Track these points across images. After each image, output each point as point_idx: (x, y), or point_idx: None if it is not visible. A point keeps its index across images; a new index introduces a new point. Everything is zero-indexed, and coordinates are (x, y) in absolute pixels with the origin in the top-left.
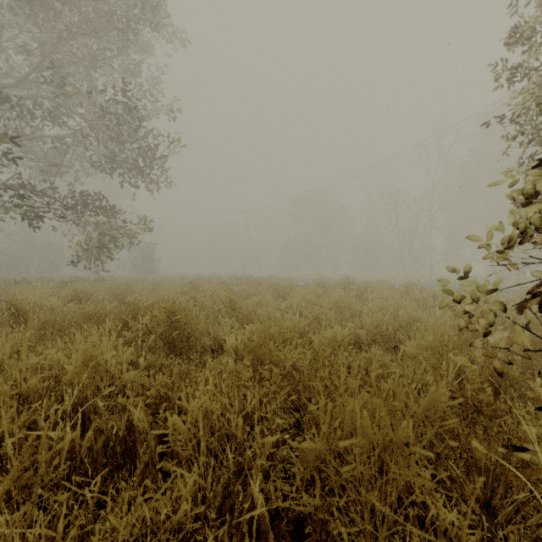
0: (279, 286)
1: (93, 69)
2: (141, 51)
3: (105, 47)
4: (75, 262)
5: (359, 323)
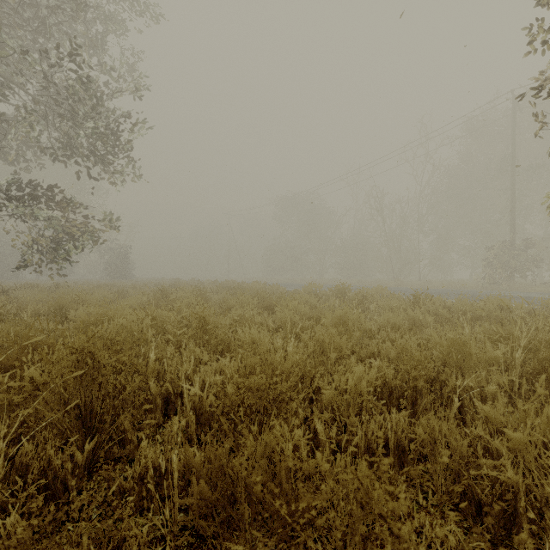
0: (265, 295)
1: (43, 35)
2: (104, 19)
3: (55, 7)
4: (23, 266)
5: (375, 349)
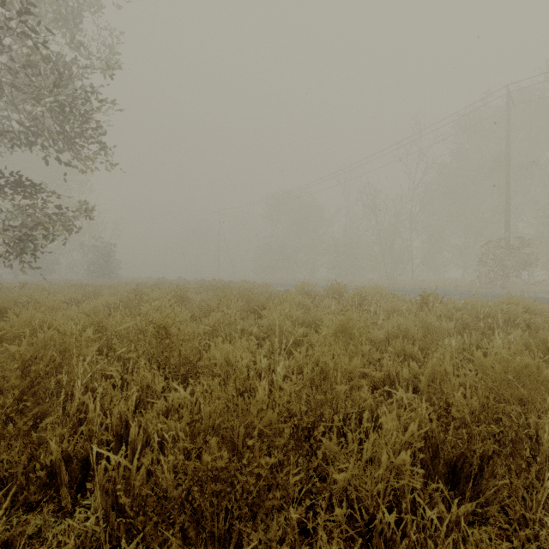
0: (252, 295)
1: None
2: None
3: None
4: None
5: (393, 371)
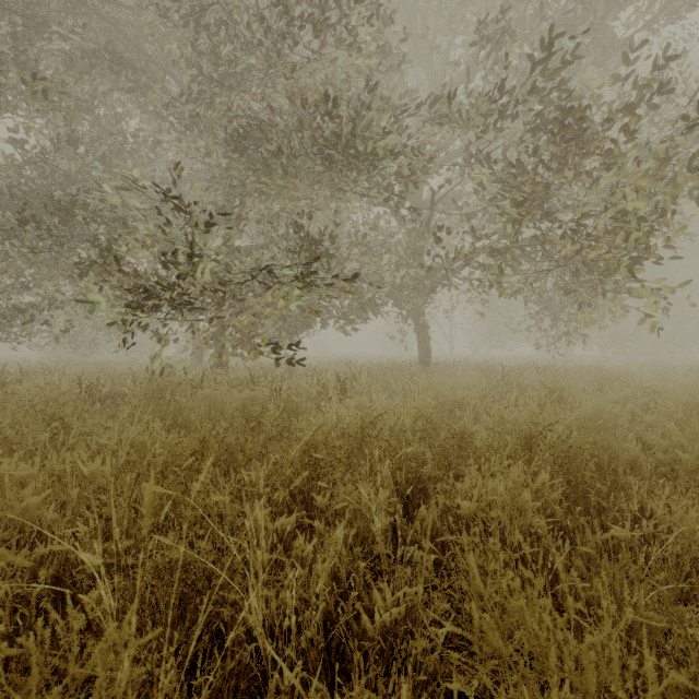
0: None
1: None
2: None
3: None
4: None
5: None
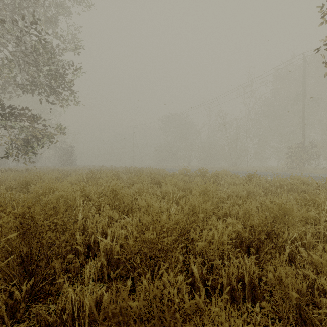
0: (155, 175)
1: (18, 14)
2: (56, 5)
3: None
4: (5, 157)
5: (228, 210)
